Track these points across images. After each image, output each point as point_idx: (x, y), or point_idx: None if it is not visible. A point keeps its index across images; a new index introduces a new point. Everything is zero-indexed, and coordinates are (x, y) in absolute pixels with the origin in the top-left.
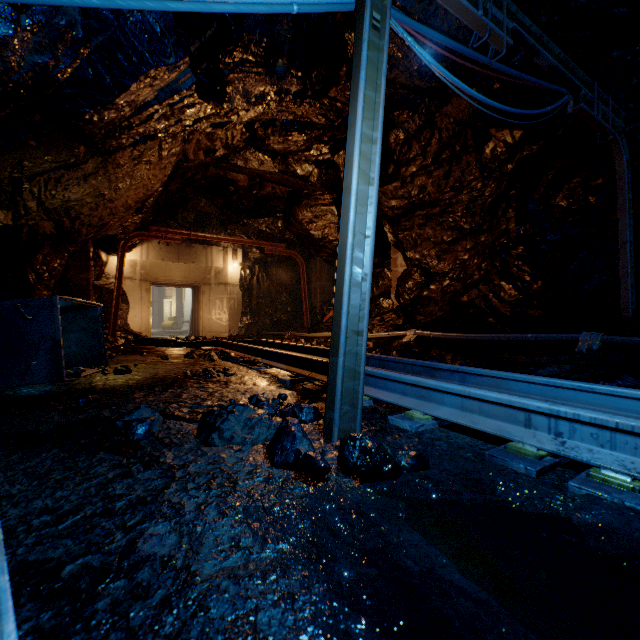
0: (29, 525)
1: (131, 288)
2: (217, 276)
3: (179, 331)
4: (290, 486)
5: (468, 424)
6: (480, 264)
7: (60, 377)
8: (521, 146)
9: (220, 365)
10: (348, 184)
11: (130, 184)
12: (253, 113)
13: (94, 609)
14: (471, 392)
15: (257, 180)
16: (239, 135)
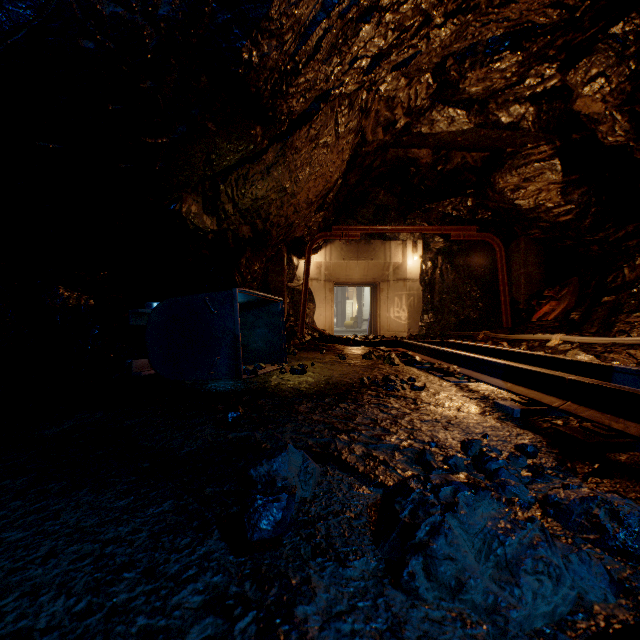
0: None
1: (317, 288)
2: (395, 272)
3: (359, 330)
4: None
5: None
6: None
7: (238, 374)
8: None
9: (402, 371)
10: None
11: (308, 173)
12: (448, 28)
13: None
14: None
15: (442, 152)
16: (423, 91)
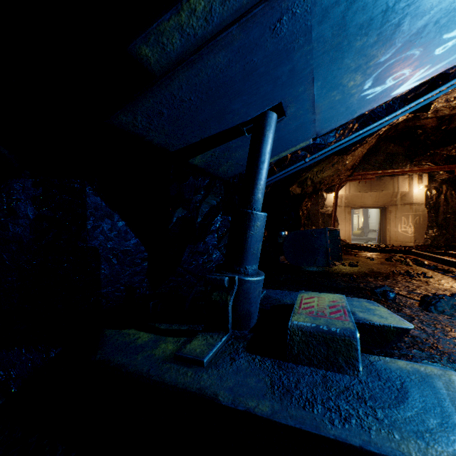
0: None
1: (338, 212)
2: (402, 198)
3: (366, 238)
4: None
5: None
6: None
7: (328, 265)
8: None
9: (415, 269)
10: None
11: (351, 159)
12: None
13: (404, 340)
14: None
15: (445, 117)
16: None
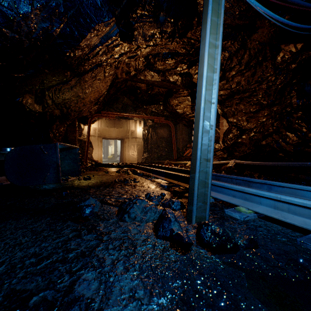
0: (23, 264)
1: (94, 140)
2: (132, 134)
3: (115, 160)
4: (167, 252)
5: (280, 218)
6: (273, 123)
7: (59, 181)
8: (301, 53)
9: (132, 177)
10: (201, 73)
11: (91, 90)
12: (148, 49)
13: None
14: (282, 198)
15: (150, 86)
16: (141, 63)
